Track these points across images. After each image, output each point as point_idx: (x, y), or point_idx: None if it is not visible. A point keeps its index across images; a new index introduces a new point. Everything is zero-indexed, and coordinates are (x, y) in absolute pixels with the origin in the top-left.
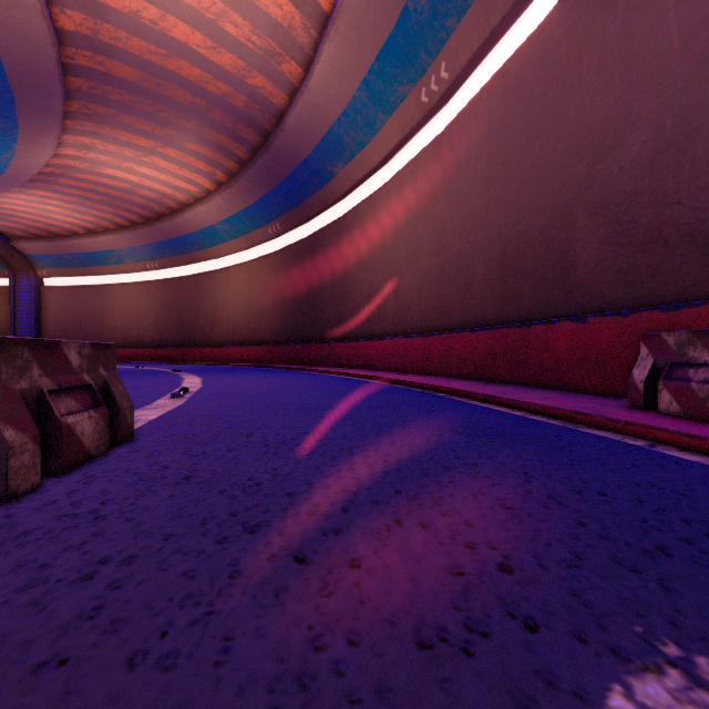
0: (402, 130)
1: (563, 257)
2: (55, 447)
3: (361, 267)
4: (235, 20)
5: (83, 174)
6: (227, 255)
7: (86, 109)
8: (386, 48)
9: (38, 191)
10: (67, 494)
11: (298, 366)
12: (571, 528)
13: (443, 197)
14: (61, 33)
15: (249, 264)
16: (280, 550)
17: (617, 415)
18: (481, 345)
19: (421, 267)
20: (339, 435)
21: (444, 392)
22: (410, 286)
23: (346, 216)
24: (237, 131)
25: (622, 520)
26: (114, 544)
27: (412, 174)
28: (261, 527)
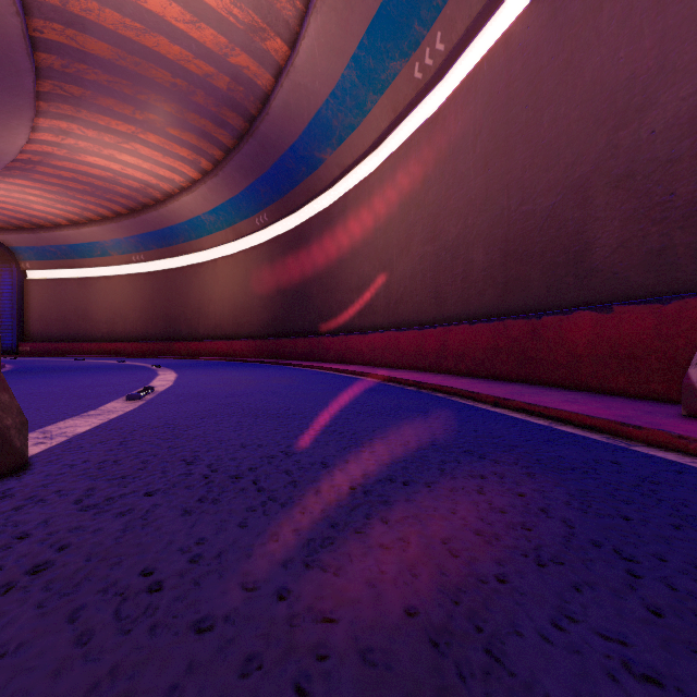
0: (394, 110)
1: (577, 239)
2: None
3: (350, 257)
4: None
5: (62, 162)
6: (214, 247)
7: (61, 89)
8: (376, 19)
9: (16, 179)
10: None
11: (285, 360)
12: None
13: (438, 180)
14: (26, 2)
15: (236, 256)
16: None
17: (684, 430)
18: (482, 338)
19: (414, 256)
20: (316, 462)
21: (444, 392)
22: (402, 276)
23: (334, 205)
24: (221, 115)
25: None
26: None
27: (404, 157)
28: None
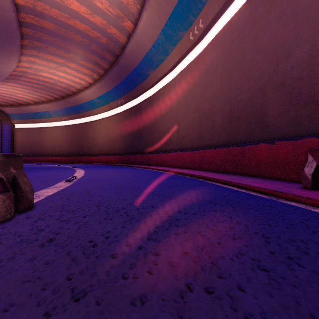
0: (181, 53)
1: (261, 112)
2: None
3: (161, 118)
4: (101, 0)
5: (32, 75)
6: (99, 113)
7: (32, 44)
8: (173, 13)
9: (11, 83)
10: None
11: (132, 165)
12: None
13: (200, 85)
14: (18, 6)
15: (109, 117)
16: None
17: (300, 193)
18: (219, 155)
19: (189, 118)
20: (149, 205)
21: (202, 178)
22: (184, 127)
23: (154, 95)
24: (103, 55)
25: None
26: None
27: (185, 74)
28: (86, 294)
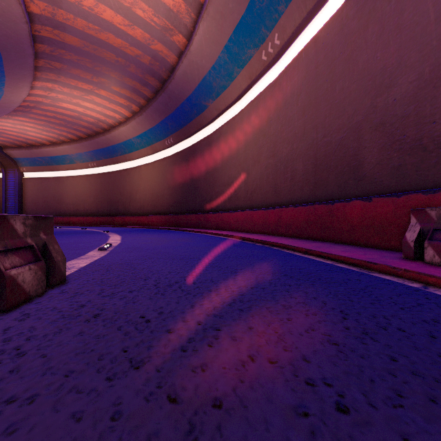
0: (250, 78)
1: (355, 158)
2: (1, 292)
3: (224, 165)
4: (143, 7)
5: (48, 107)
6: (139, 158)
7: (49, 64)
8: (239, 25)
9: (19, 117)
10: (3, 331)
11: (184, 228)
12: (386, 364)
13: (276, 121)
14: (31, 15)
15: (153, 163)
16: (157, 387)
17: (397, 265)
18: (301, 215)
19: (262, 165)
20: (208, 279)
21: (278, 246)
22: (255, 177)
23: (214, 133)
24: (145, 79)
25: (423, 355)
26: (24, 381)
27: (256, 106)
28: (145, 363)
